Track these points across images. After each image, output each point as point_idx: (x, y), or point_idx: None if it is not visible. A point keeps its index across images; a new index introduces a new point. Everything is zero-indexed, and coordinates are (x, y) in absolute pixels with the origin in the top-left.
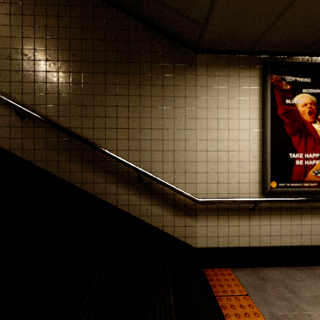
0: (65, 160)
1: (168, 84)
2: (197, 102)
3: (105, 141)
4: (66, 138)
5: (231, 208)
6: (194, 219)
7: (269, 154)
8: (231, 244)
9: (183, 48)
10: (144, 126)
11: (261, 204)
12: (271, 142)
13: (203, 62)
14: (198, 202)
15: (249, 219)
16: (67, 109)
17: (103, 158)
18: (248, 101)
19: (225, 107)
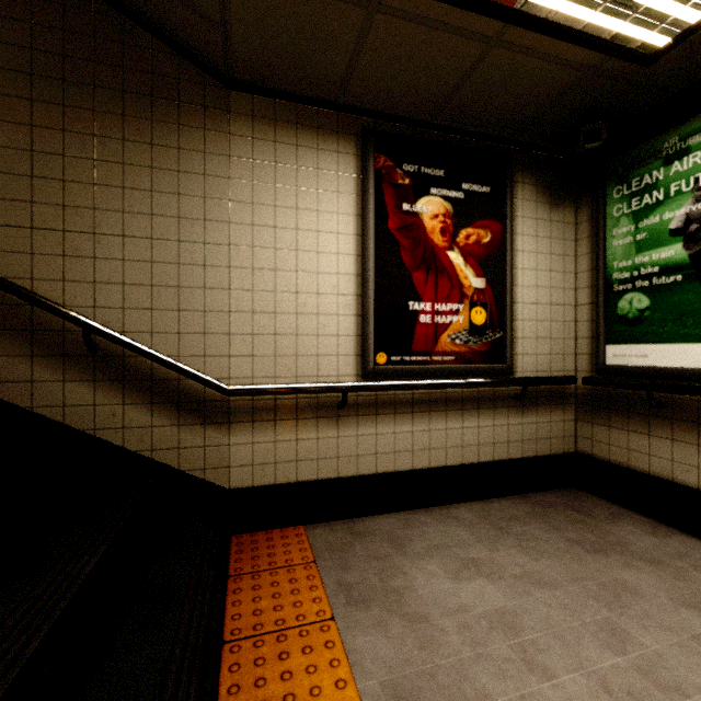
0: None
1: (165, 143)
2: (232, 190)
3: None
4: None
5: (302, 405)
6: (224, 431)
7: (373, 301)
8: (303, 476)
9: (200, 73)
10: (106, 229)
11: (359, 396)
12: (378, 279)
13: (244, 110)
14: (226, 393)
15: (338, 426)
16: None
17: None
18: (336, 199)
19: (290, 205)
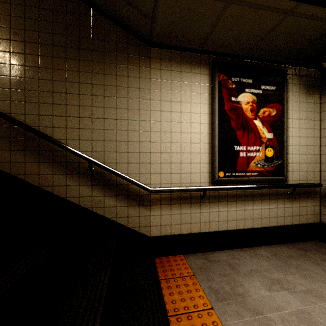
0: (4, 149)
1: (121, 74)
2: (151, 95)
3: (52, 130)
4: (5, 124)
5: (183, 197)
6: (148, 209)
7: (217, 146)
8: (184, 231)
9: (137, 40)
10: (97, 116)
11: (210, 193)
12: (219, 135)
13: (157, 56)
14: (150, 191)
15: (200, 207)
16: (6, 93)
17: (50, 147)
18: (199, 96)
19: (178, 101)
